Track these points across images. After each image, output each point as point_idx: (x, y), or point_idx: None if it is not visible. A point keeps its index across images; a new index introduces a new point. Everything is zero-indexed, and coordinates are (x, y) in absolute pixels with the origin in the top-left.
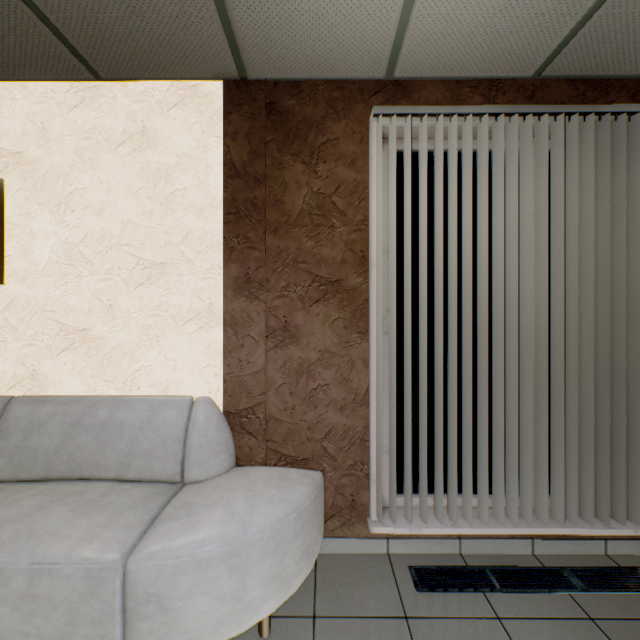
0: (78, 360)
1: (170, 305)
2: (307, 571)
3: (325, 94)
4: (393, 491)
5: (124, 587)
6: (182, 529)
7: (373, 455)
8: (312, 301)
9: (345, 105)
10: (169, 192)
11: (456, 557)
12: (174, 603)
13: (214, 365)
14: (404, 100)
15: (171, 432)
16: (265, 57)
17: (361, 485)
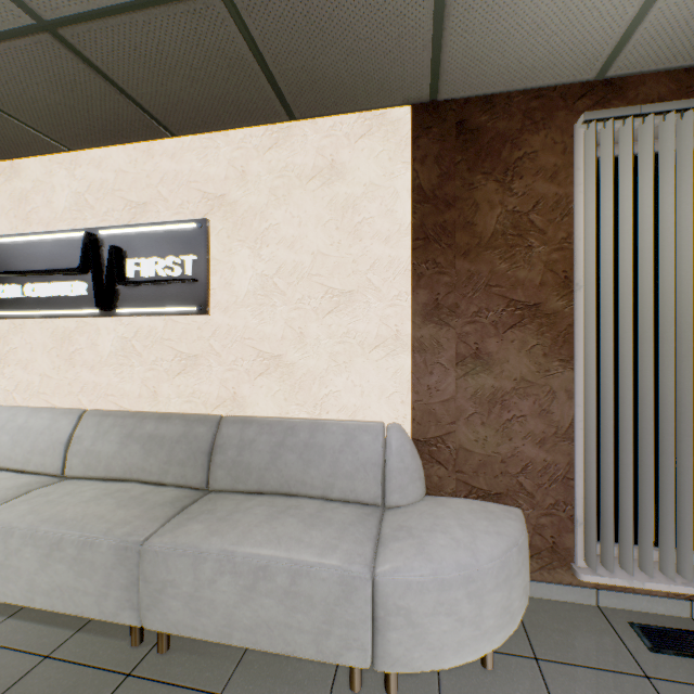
0: (272, 384)
1: (357, 332)
2: (524, 610)
3: (521, 105)
4: (608, 537)
5: (373, 596)
6: (413, 549)
7: (579, 495)
8: (506, 327)
9: (544, 114)
10: (356, 222)
11: (687, 621)
12: (420, 619)
13: (401, 392)
14: (616, 100)
15: (369, 456)
16: (464, 76)
17: (563, 527)
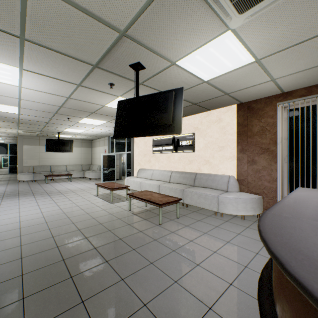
0: (207, 166)
1: (225, 155)
2: (253, 213)
3: (263, 101)
4: None
5: (218, 199)
6: (226, 194)
7: (278, 195)
8: (260, 154)
9: (269, 102)
10: (224, 131)
11: None
12: (225, 204)
13: (234, 169)
14: (289, 96)
15: (225, 181)
16: (245, 100)
17: (274, 202)
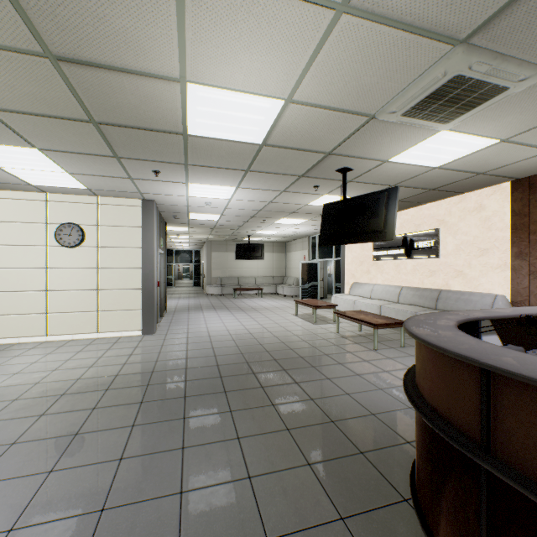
0: (459, 280)
1: (489, 263)
2: None
3: None
4: None
5: None
6: None
7: None
8: None
9: None
10: (489, 224)
11: None
12: None
13: (506, 284)
14: None
15: (487, 303)
16: (522, 175)
17: None
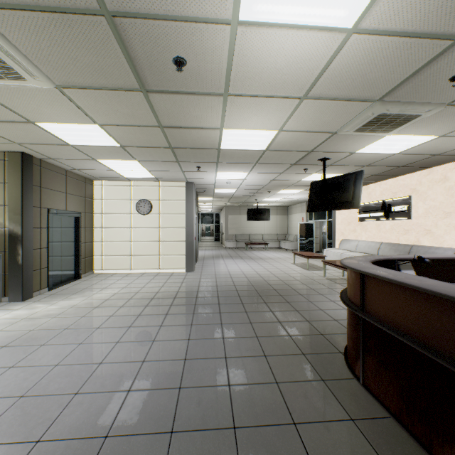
0: (427, 237)
1: (452, 223)
2: None
3: None
4: None
5: None
6: None
7: None
8: None
9: None
10: (451, 192)
11: None
12: None
13: None
14: None
15: None
16: None
17: None
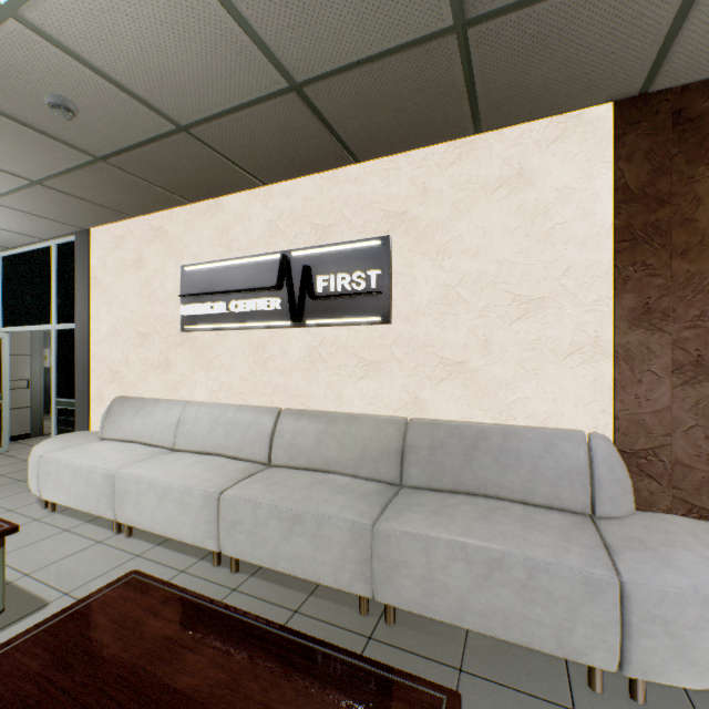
0: (454, 390)
1: (548, 339)
2: None
3: None
4: None
5: (622, 601)
6: (657, 561)
7: None
8: None
9: None
10: (547, 228)
11: None
12: (679, 631)
13: (600, 400)
14: None
15: (574, 464)
16: (691, 63)
17: None
